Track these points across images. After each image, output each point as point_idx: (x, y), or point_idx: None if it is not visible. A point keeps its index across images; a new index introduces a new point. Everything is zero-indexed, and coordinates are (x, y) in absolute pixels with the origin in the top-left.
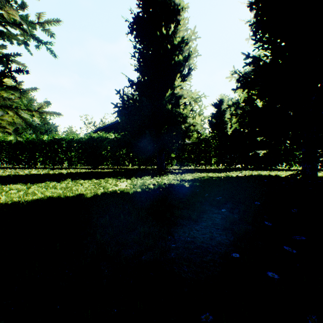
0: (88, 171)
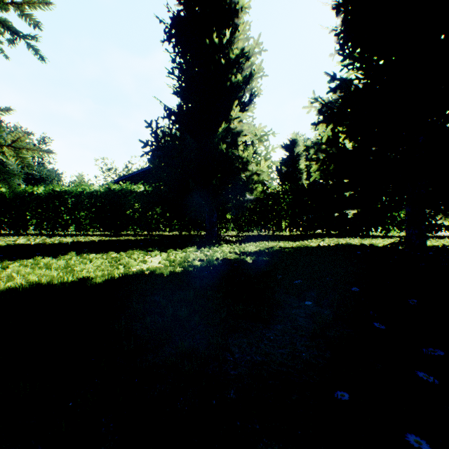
0: (105, 239)
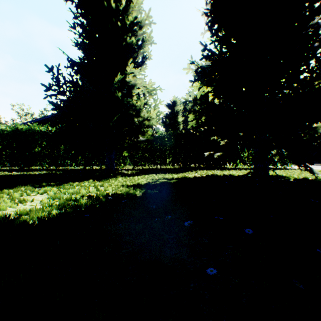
0: (4, 174)
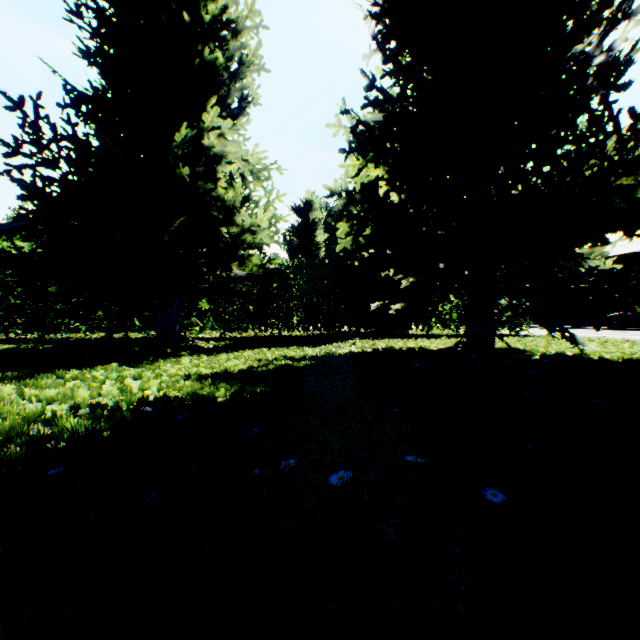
0: None
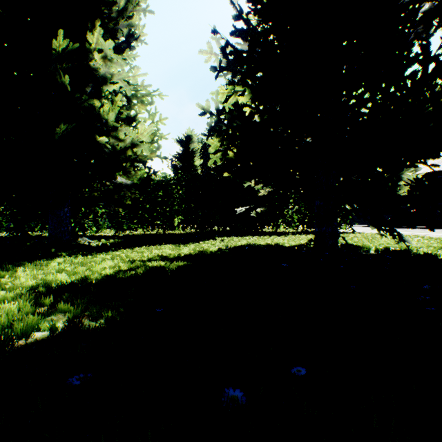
0: None
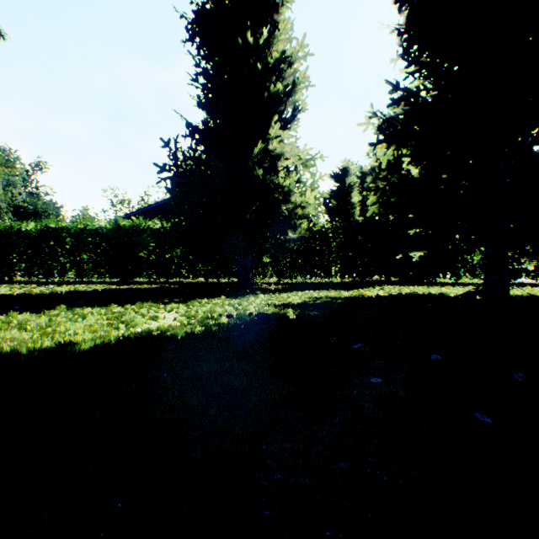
0: (110, 288)
